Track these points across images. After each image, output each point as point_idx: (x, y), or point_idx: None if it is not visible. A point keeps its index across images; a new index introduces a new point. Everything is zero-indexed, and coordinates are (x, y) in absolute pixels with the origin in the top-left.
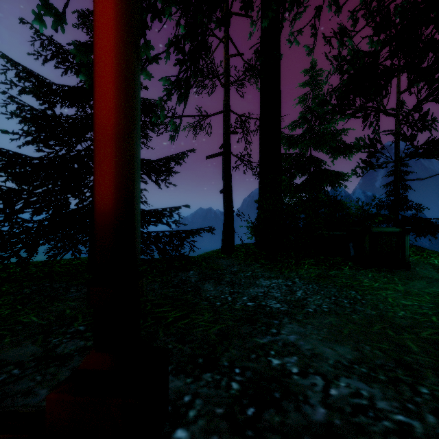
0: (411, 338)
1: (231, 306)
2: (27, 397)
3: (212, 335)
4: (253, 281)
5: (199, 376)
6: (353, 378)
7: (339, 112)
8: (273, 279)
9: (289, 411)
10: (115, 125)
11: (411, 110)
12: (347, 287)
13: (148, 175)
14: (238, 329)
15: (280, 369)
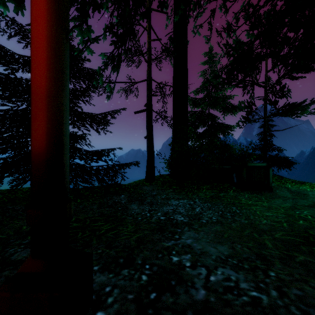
0: (268, 238)
1: (149, 220)
2: None
3: (132, 242)
4: (166, 201)
5: (119, 272)
6: (227, 268)
7: (227, 83)
8: (180, 200)
9: (180, 294)
10: (47, 88)
11: (274, 83)
12: (230, 204)
13: (91, 125)
14: (151, 236)
15: (177, 264)
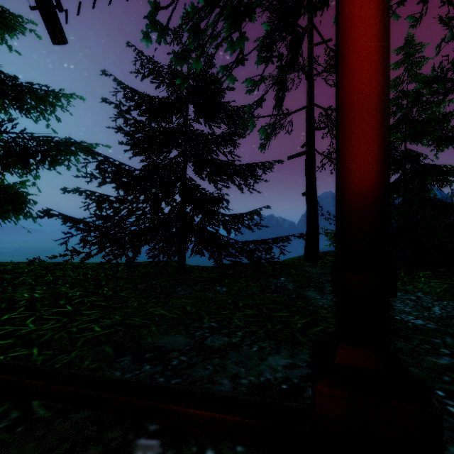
0: None
1: None
2: (214, 384)
3: None
4: None
5: None
6: None
7: None
8: None
9: None
10: (378, 91)
11: None
12: None
13: (232, 179)
14: (393, 344)
15: None
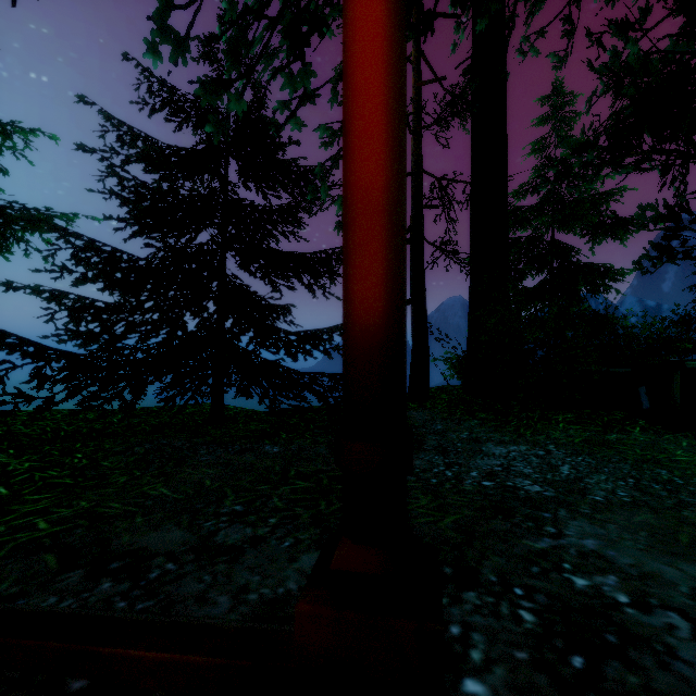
0: None
1: (457, 485)
2: (204, 605)
3: (449, 531)
4: (476, 447)
5: (458, 595)
6: None
7: (612, 162)
8: (509, 445)
9: (650, 669)
10: (386, 188)
11: None
12: (648, 463)
13: (298, 278)
14: (487, 524)
15: (594, 595)
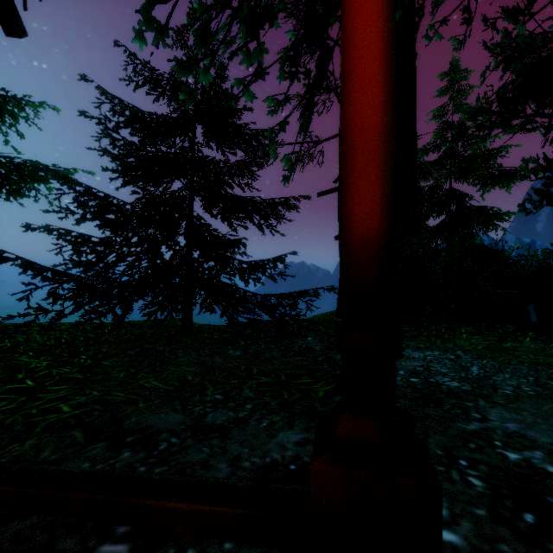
0: None
1: None
2: (208, 470)
3: None
4: None
5: None
6: None
7: (502, 124)
8: (425, 350)
9: None
10: (382, 124)
11: None
12: (542, 365)
13: (250, 218)
14: (423, 410)
15: (526, 466)
